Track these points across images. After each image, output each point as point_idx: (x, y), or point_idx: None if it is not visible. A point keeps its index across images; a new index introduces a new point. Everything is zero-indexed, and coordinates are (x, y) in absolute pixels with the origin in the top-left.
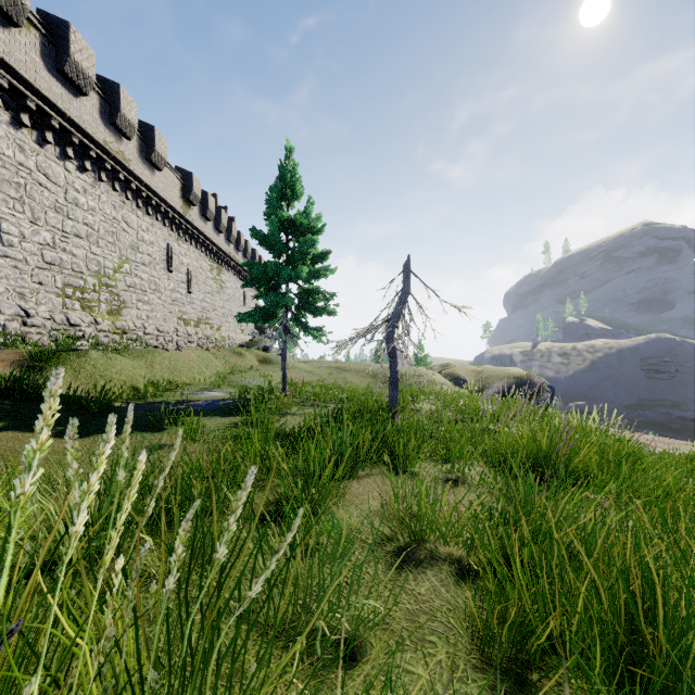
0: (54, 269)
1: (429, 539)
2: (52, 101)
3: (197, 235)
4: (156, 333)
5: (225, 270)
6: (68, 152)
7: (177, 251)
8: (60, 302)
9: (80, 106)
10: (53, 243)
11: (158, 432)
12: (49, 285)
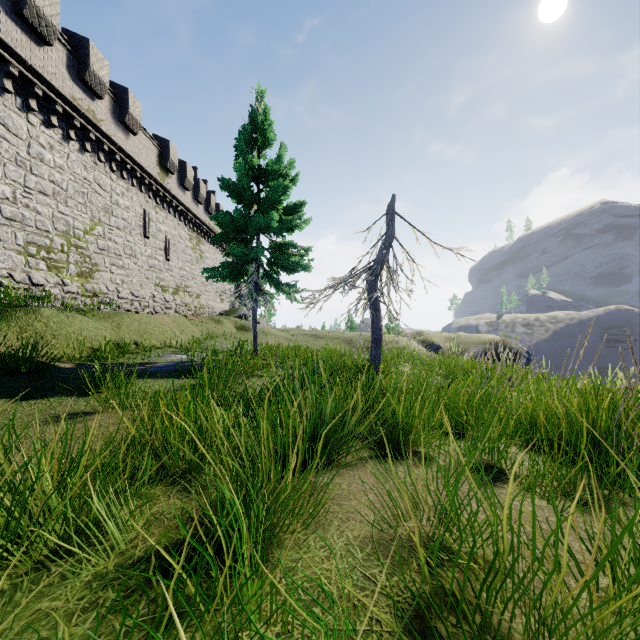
0: (15, 226)
1: (503, 628)
2: (10, 45)
3: (175, 203)
4: (131, 298)
5: (204, 241)
6: (31, 104)
7: (154, 218)
8: (22, 260)
9: (44, 57)
10: (14, 198)
11: (85, 396)
12: (8, 241)
